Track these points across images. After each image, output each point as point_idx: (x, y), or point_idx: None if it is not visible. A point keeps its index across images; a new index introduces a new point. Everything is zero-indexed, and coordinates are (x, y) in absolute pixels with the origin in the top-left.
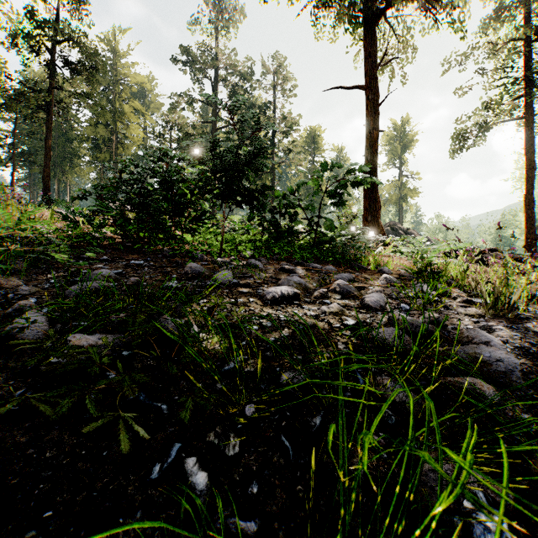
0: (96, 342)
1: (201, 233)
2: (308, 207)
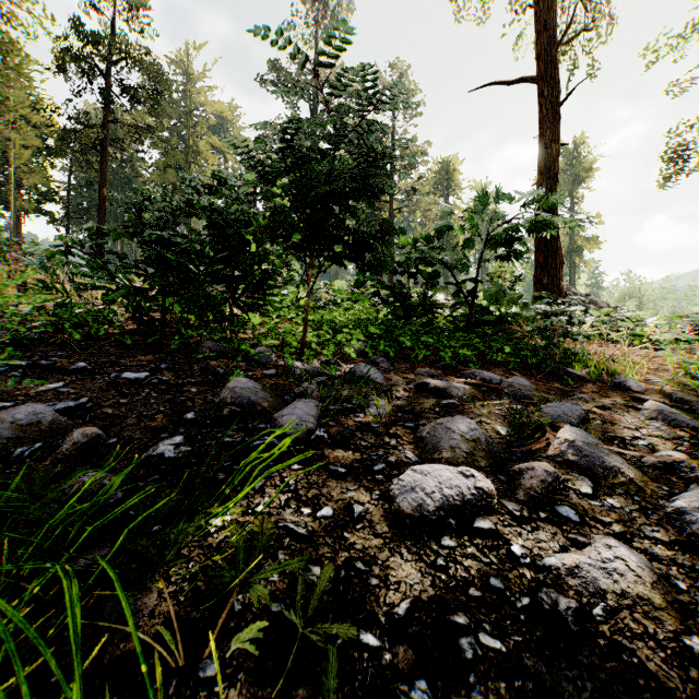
0: None
1: (282, 308)
2: (457, 263)
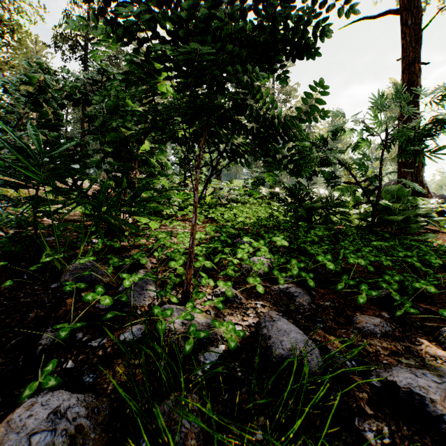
0: None
1: (188, 206)
2: (358, 162)
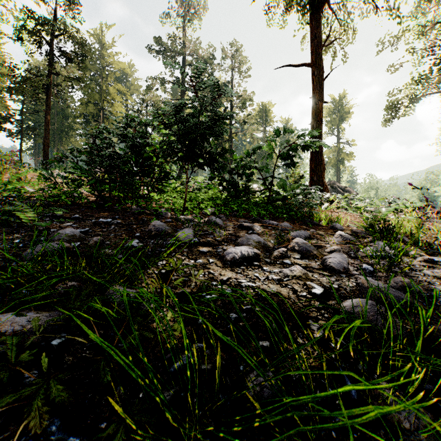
0: (23, 327)
1: (168, 192)
2: (263, 168)
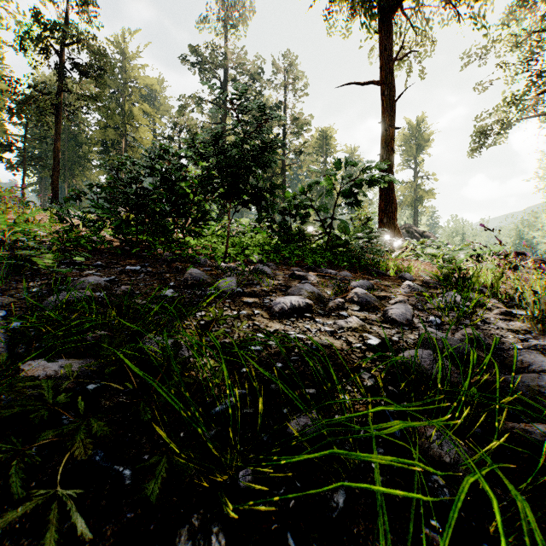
0: (56, 372)
1: (207, 236)
2: (320, 208)
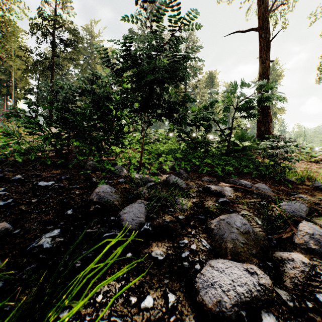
0: None
1: (132, 143)
2: (221, 120)
